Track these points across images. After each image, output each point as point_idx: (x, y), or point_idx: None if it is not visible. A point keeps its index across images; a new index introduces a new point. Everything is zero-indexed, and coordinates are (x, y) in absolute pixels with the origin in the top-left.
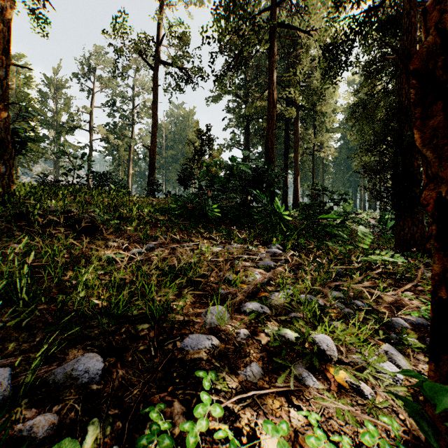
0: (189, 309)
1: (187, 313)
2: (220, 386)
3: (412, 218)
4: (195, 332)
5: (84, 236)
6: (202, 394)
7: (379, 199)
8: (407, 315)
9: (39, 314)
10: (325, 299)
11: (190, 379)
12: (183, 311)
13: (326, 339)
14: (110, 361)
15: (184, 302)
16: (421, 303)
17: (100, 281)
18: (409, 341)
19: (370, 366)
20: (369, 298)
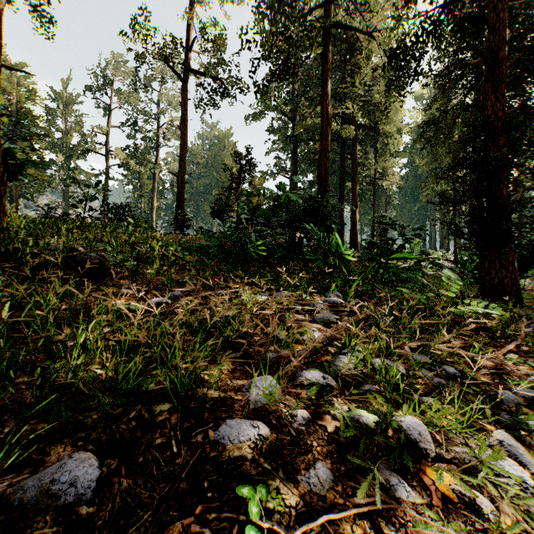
0: (226, 380)
1: (223, 387)
2: (273, 502)
3: (500, 259)
4: (235, 415)
5: (91, 281)
6: (248, 530)
7: (459, 236)
8: (514, 385)
9: (14, 391)
10: (407, 364)
11: (227, 492)
12: (218, 383)
13: (417, 424)
14: (111, 466)
15: (219, 372)
16: (529, 368)
17: (106, 342)
18: (528, 425)
19: (484, 466)
20: (472, 366)
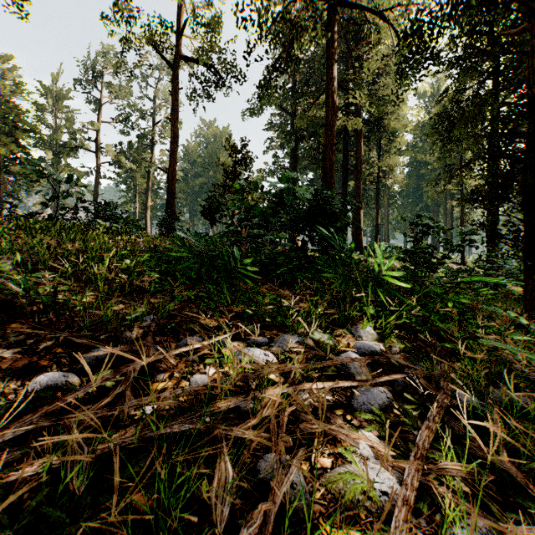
0: None
1: None
2: None
3: None
4: None
5: None
6: None
7: (500, 241)
8: None
9: None
10: None
11: None
12: None
13: None
14: None
15: None
16: None
17: None
18: None
19: None
20: None
